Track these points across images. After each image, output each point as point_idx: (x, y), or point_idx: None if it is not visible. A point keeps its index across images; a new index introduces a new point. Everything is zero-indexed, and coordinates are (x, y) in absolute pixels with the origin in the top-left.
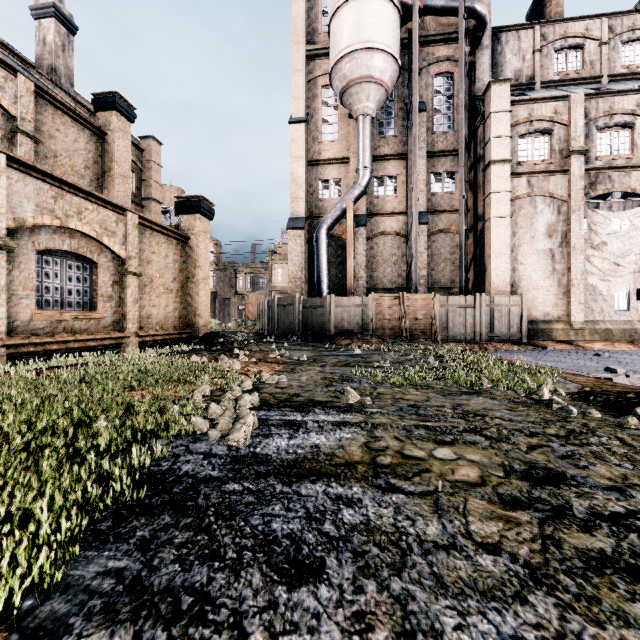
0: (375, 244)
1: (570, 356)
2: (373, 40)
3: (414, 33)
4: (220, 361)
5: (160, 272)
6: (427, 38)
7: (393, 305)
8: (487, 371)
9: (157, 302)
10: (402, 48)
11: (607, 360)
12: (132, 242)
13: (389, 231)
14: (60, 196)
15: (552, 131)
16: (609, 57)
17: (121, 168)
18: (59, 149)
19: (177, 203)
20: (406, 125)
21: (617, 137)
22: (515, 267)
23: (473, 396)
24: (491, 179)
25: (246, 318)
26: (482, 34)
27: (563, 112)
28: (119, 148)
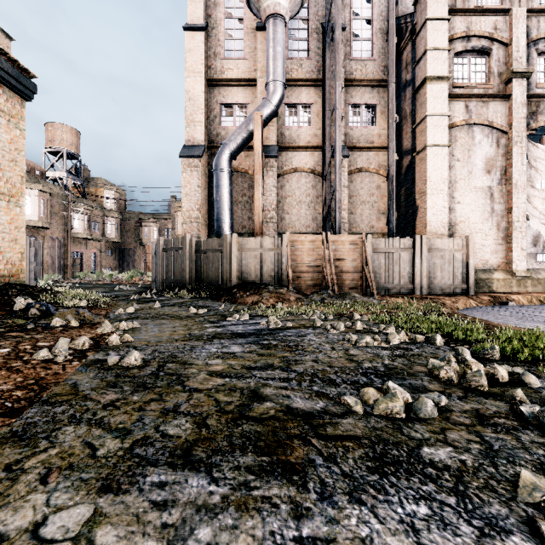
0: (287, 182)
1: None
2: None
3: None
4: None
5: None
6: None
7: (314, 249)
8: None
9: None
10: None
11: None
12: None
13: (303, 167)
14: None
15: (491, 50)
16: None
17: None
18: None
19: None
20: (324, 40)
21: None
22: (451, 207)
23: None
24: (427, 99)
25: (147, 269)
26: None
27: (503, 29)
28: None
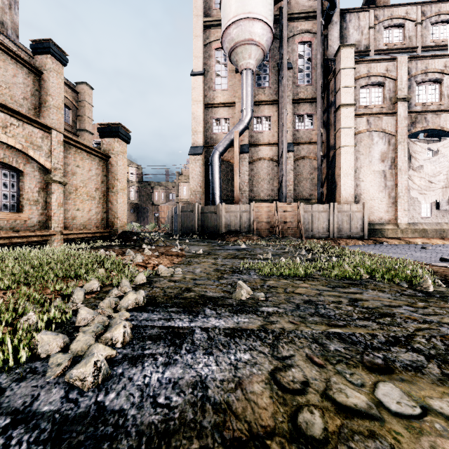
0: (255, 167)
1: (403, 249)
2: (254, 12)
3: (284, 8)
4: (126, 255)
5: (84, 182)
6: (293, 15)
7: (269, 211)
8: (361, 262)
9: (81, 207)
10: (274, 22)
11: (433, 252)
12: (57, 156)
13: (265, 157)
14: None
15: (384, 84)
16: (422, 34)
17: (55, 101)
18: None
19: (100, 129)
20: (278, 78)
21: (430, 89)
22: (358, 183)
23: (361, 288)
24: (341, 118)
25: (160, 222)
26: (333, 13)
27: (392, 70)
28: (53, 85)
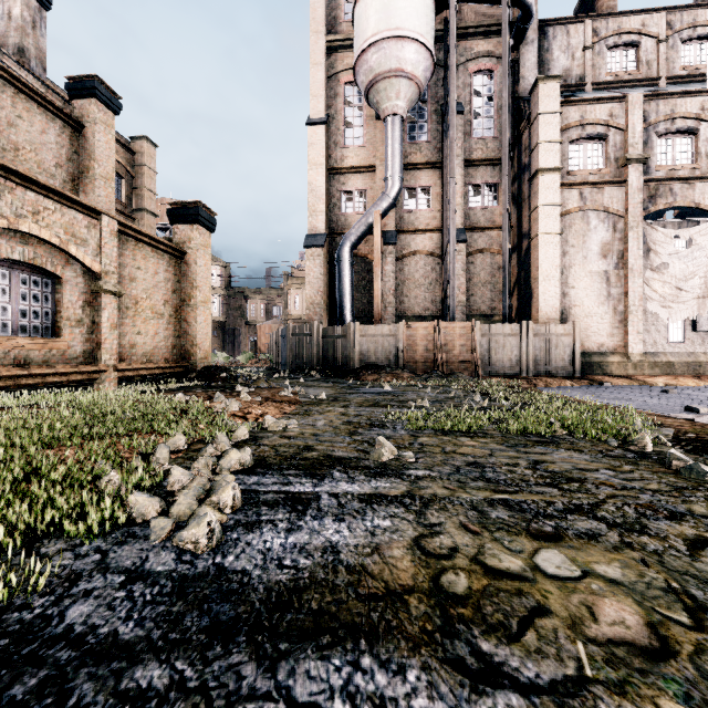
0: (406, 265)
1: (634, 393)
2: (404, 27)
3: (451, 21)
4: (214, 401)
5: (147, 292)
6: (465, 30)
7: (427, 334)
8: (557, 412)
9: (143, 329)
10: (436, 41)
11: (678, 397)
12: (109, 253)
13: (422, 250)
14: (7, 189)
15: (607, 137)
16: (667, 57)
17: (102, 168)
18: (21, 141)
19: (170, 210)
20: (441, 128)
21: (679, 145)
22: (565, 291)
23: (550, 448)
24: (539, 190)
25: (258, 351)
26: (527, 26)
27: (619, 115)
28: (100, 144)
